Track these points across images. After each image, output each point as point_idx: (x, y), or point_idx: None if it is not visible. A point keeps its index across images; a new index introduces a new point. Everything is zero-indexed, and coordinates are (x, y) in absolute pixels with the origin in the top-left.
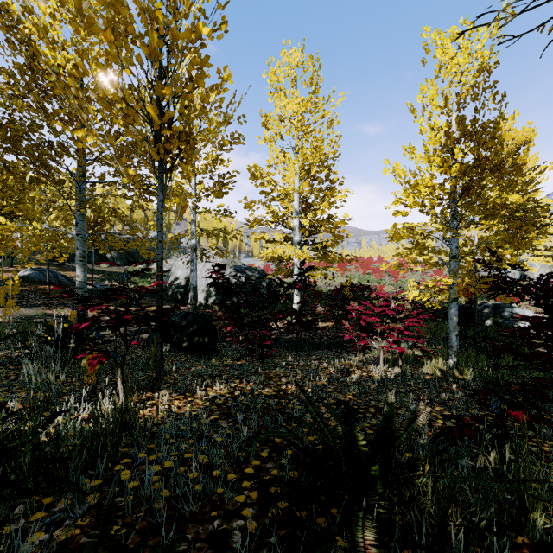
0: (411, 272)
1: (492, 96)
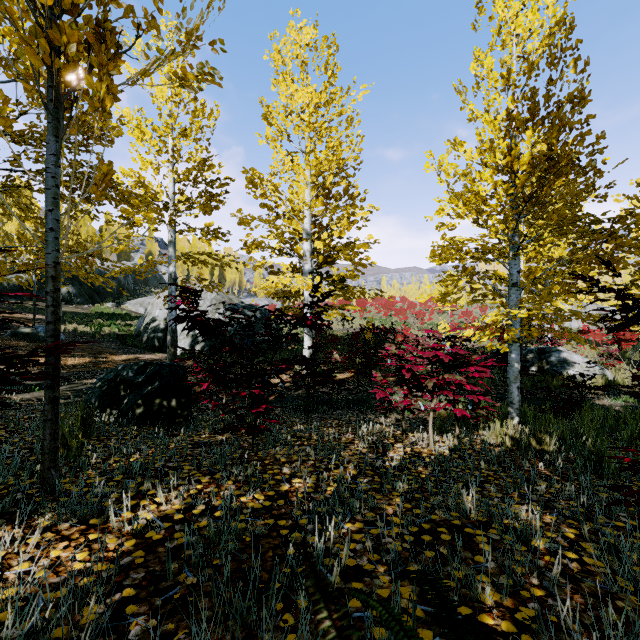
0: (438, 314)
1: (573, 61)
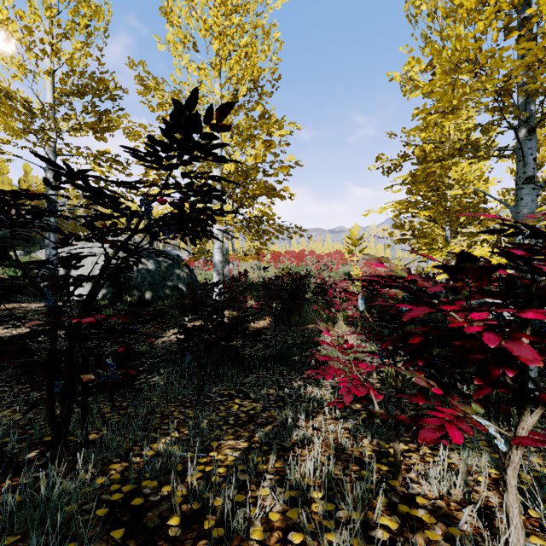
0: (342, 265)
1: None
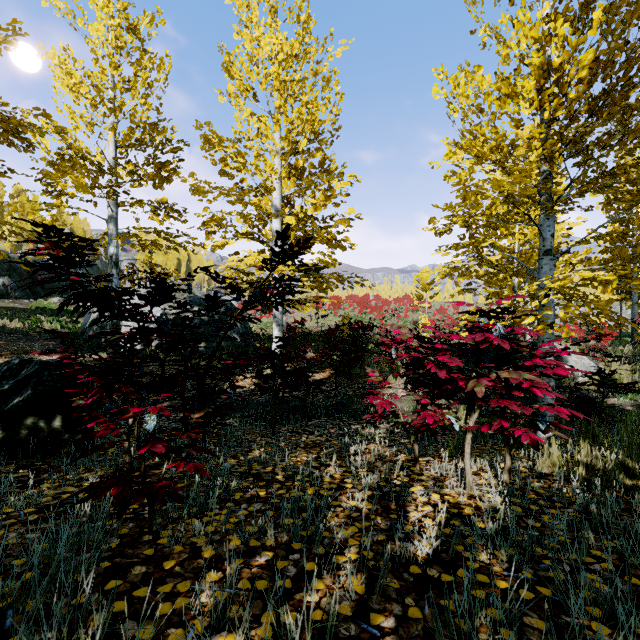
0: (412, 312)
1: None
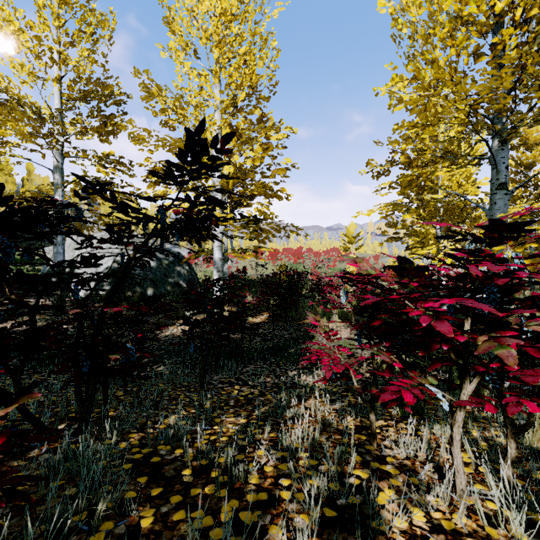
0: (339, 262)
1: None
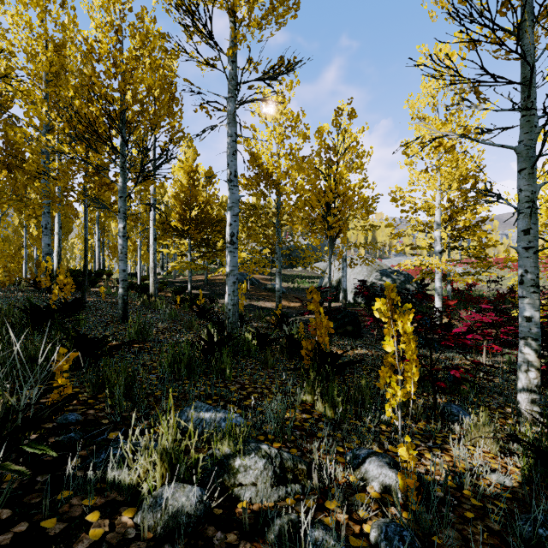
0: None
1: None
